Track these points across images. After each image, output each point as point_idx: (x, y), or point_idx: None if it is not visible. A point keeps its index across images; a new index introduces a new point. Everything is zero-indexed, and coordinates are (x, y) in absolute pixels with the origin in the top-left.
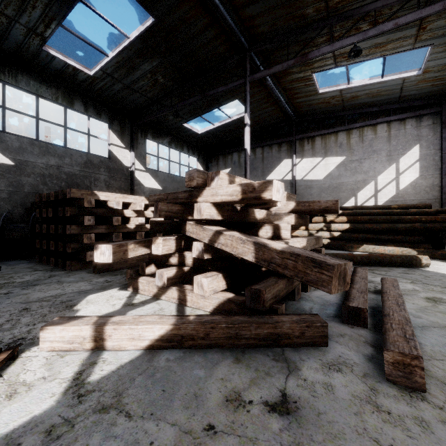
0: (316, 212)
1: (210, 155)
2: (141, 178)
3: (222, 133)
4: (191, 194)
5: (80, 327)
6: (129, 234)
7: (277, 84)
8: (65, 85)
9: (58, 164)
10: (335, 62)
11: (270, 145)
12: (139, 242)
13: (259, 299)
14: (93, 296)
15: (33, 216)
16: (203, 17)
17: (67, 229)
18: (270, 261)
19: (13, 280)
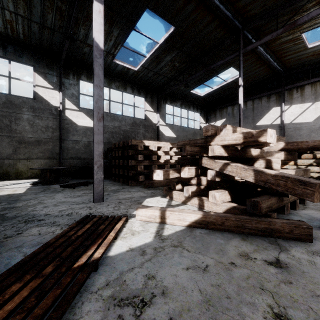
0: (304, 150)
1: (209, 110)
2: (163, 130)
3: (219, 93)
4: (206, 140)
5: (154, 211)
6: (161, 166)
7: (267, 49)
8: (122, 79)
9: (119, 125)
10: None
11: (259, 97)
12: (174, 169)
13: (257, 207)
14: (149, 199)
15: (110, 155)
16: (207, 16)
17: (129, 162)
18: (265, 181)
19: (107, 189)
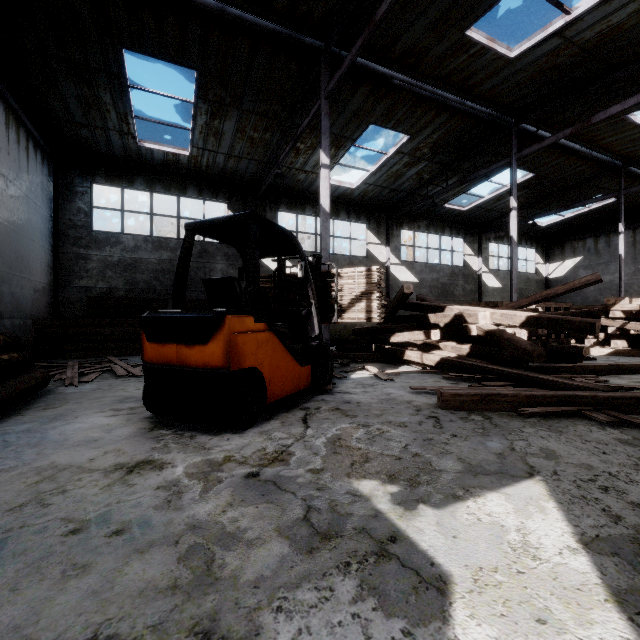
0: None
1: (551, 243)
2: (486, 279)
3: (573, 221)
4: (605, 306)
5: None
6: None
7: None
8: (440, 219)
9: (437, 277)
10: None
11: None
12: None
13: None
14: None
15: None
16: (579, 162)
17: None
18: None
19: None
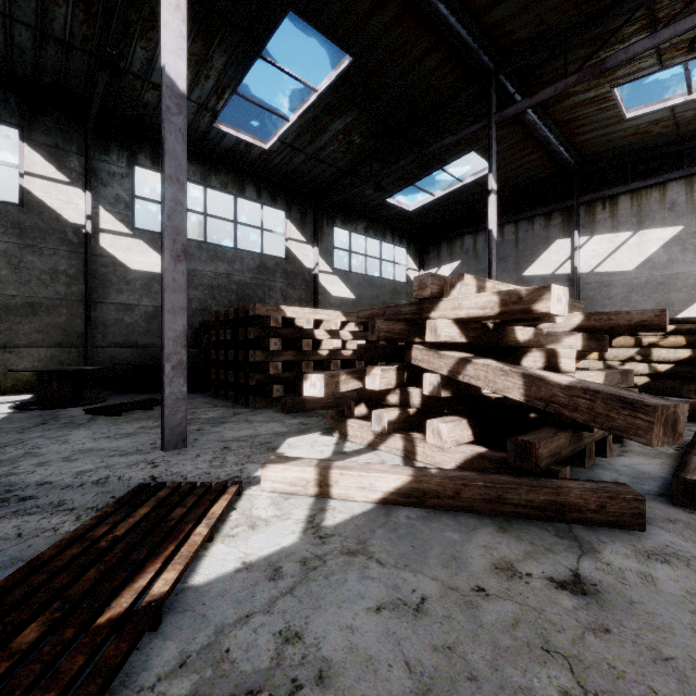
0: (623, 330)
1: (426, 243)
2: (327, 284)
3: (447, 206)
4: (420, 307)
5: (303, 468)
6: (321, 363)
7: (544, 117)
8: (235, 167)
9: (227, 271)
10: (660, 61)
11: (529, 218)
12: (350, 372)
13: (529, 455)
14: (293, 440)
15: (206, 339)
16: (423, 38)
17: (251, 356)
18: (549, 400)
19: (198, 416)
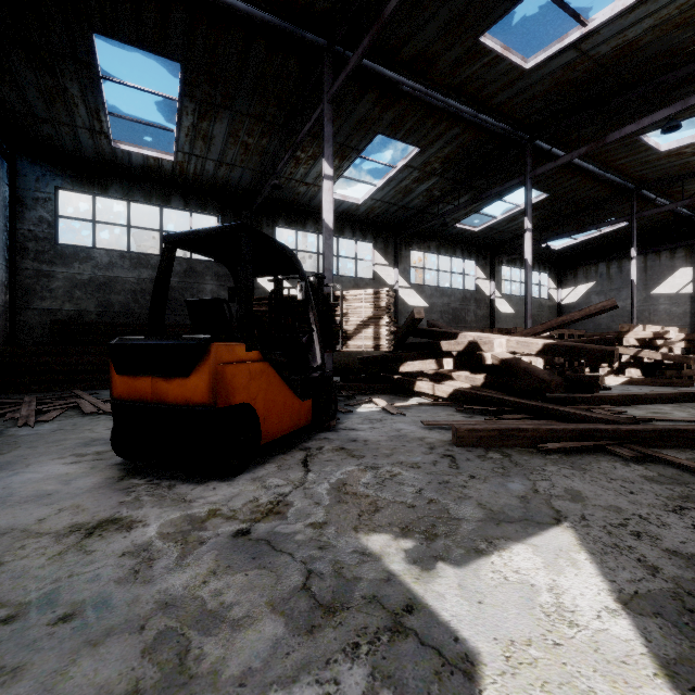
0: None
1: (564, 268)
2: (498, 305)
3: (585, 244)
4: (620, 333)
5: None
6: None
7: (669, 199)
8: (451, 240)
9: (448, 302)
10: None
11: (656, 251)
12: None
13: (663, 374)
14: None
15: None
16: (592, 184)
17: None
18: (668, 359)
19: None
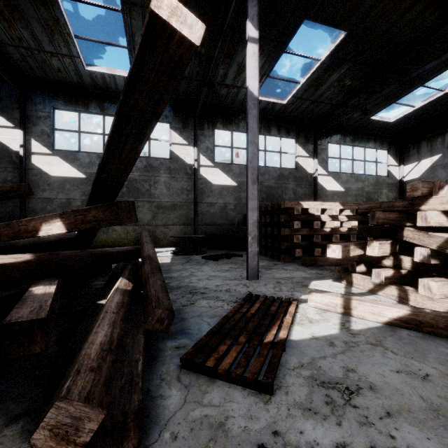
0: None
1: (405, 143)
2: (323, 182)
3: (427, 112)
4: (411, 202)
5: (333, 297)
6: (325, 236)
7: None
8: (265, 118)
9: (260, 180)
10: None
11: None
12: (356, 244)
13: None
14: (316, 282)
15: None
16: None
17: (282, 231)
18: None
19: None
